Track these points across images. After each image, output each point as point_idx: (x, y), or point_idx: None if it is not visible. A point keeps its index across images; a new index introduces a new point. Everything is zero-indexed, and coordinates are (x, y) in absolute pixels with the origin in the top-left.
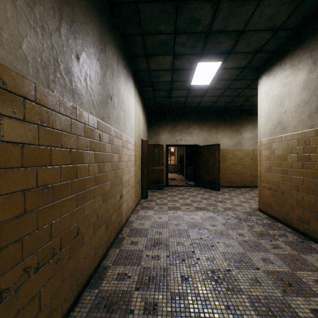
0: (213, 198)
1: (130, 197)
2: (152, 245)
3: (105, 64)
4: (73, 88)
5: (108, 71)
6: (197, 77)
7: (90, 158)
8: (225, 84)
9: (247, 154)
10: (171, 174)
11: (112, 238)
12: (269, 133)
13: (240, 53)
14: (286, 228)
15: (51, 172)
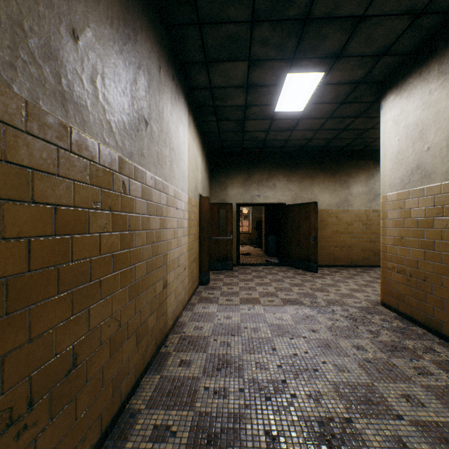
0: (309, 283)
1: (181, 284)
2: (214, 367)
3: (134, 64)
4: (64, 90)
5: (140, 76)
6: (285, 99)
7: (104, 224)
8: (327, 110)
9: (357, 218)
10: (244, 247)
11: (148, 356)
12: (400, 184)
13: (355, 58)
14: (431, 337)
15: (3, 252)
